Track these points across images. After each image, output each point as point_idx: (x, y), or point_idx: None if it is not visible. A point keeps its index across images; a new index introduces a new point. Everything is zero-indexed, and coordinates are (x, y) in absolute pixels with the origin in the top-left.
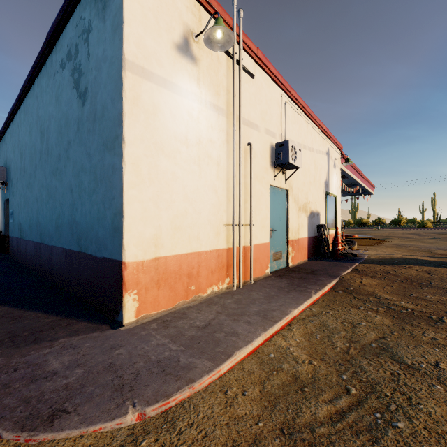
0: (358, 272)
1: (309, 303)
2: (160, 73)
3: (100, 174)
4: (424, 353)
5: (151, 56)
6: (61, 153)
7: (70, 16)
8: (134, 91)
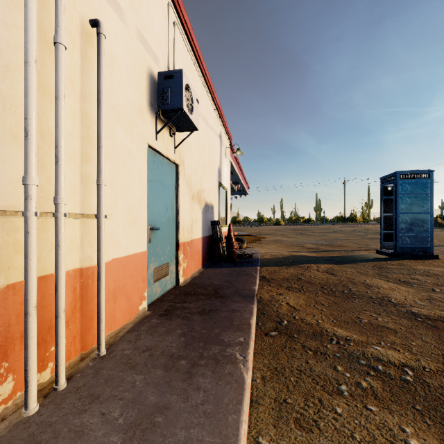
0: (269, 281)
1: (248, 413)
2: None
3: None
4: None
5: None
6: None
7: None
8: None
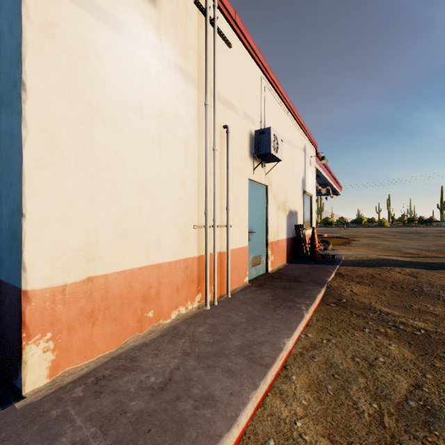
0: (343, 276)
1: (303, 326)
2: None
3: None
4: None
5: None
6: None
7: None
8: (46, 11)
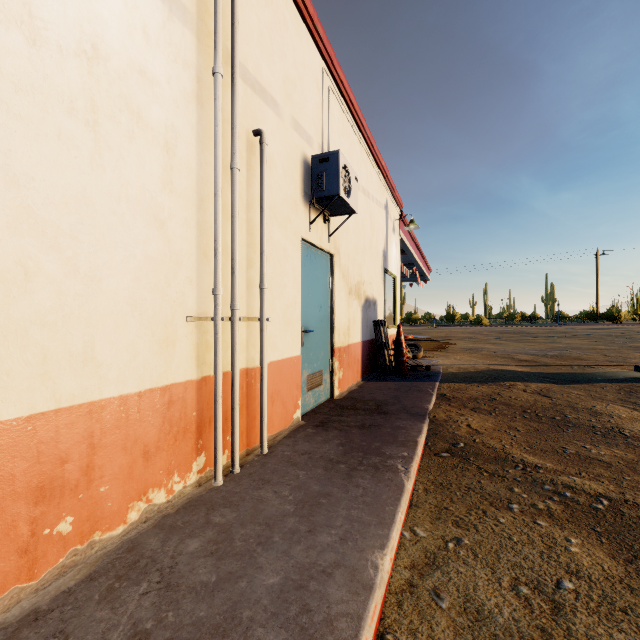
0: (449, 400)
1: (405, 510)
2: None
3: None
4: None
5: None
6: None
7: None
8: None
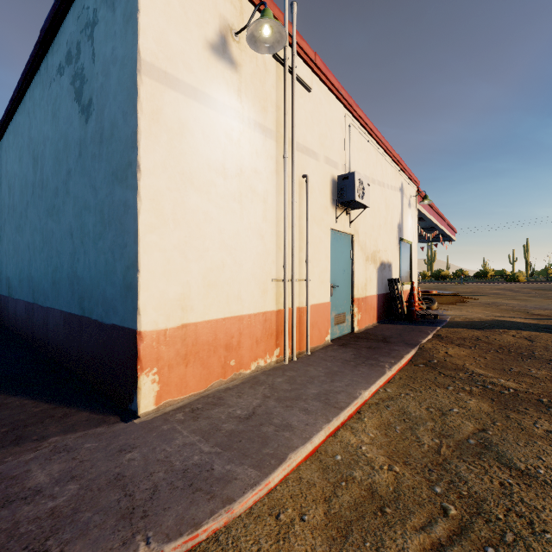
0: (441, 338)
1: (383, 382)
2: (188, 80)
3: (108, 213)
4: (541, 453)
5: (176, 57)
6: (59, 186)
7: (69, 5)
8: (153, 102)
